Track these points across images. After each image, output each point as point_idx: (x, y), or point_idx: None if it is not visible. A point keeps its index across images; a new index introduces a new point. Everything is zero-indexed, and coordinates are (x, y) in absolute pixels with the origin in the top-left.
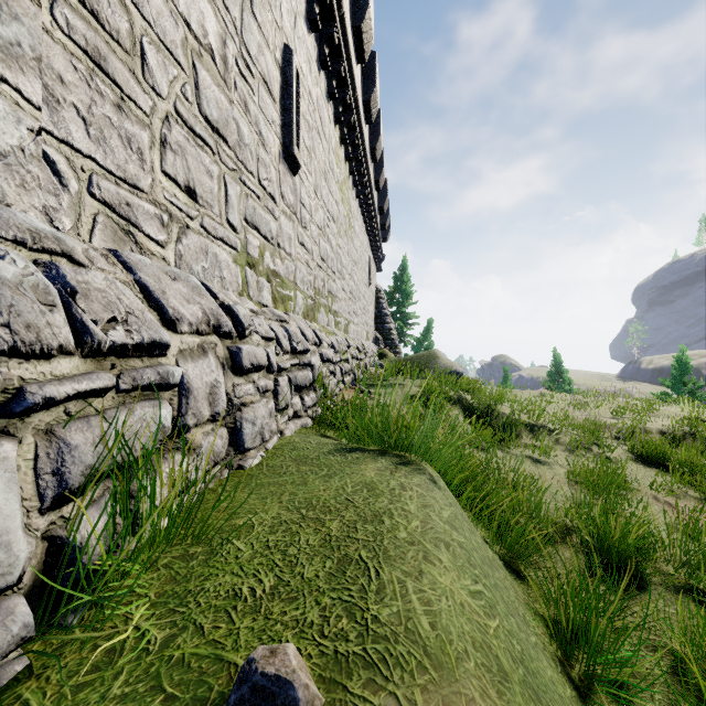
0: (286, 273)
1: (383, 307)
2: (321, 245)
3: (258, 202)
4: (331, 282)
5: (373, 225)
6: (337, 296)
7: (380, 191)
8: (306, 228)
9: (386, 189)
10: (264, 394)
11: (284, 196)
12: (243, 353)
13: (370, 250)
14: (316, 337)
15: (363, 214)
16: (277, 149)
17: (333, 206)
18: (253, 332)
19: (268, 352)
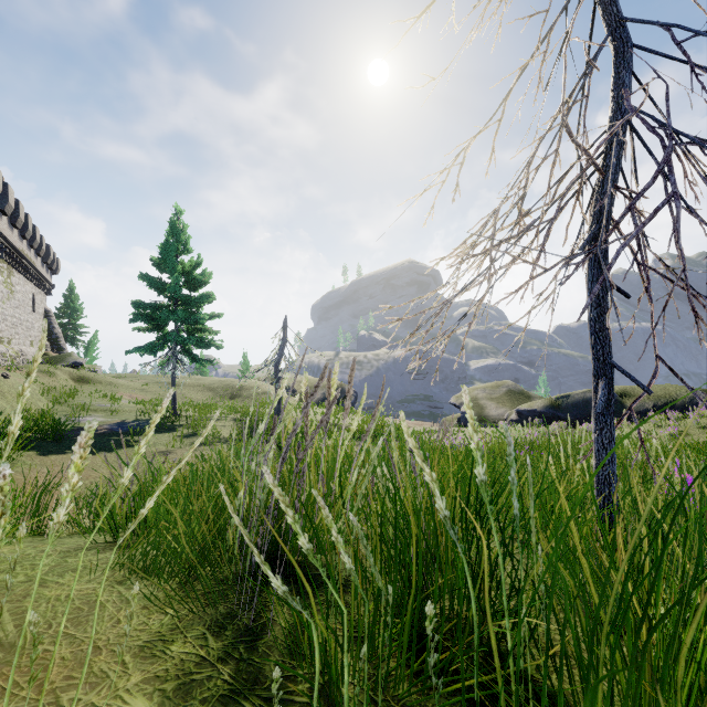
0: None
1: (52, 322)
2: None
3: None
4: None
5: (37, 275)
6: (2, 330)
7: (44, 252)
8: None
9: (50, 251)
10: None
11: None
12: None
13: (36, 288)
14: None
15: (25, 277)
16: None
17: None
18: None
19: None
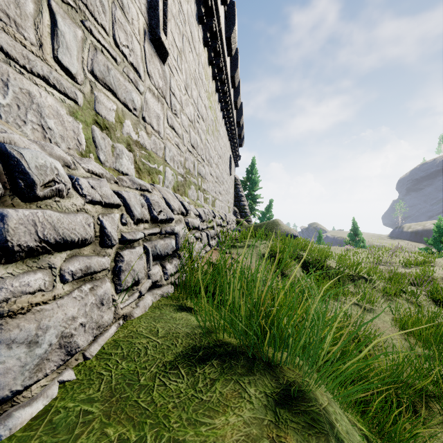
0: (153, 147)
1: (239, 190)
2: (191, 135)
3: (114, 64)
4: (200, 167)
5: (233, 133)
6: (205, 178)
7: (237, 111)
8: (176, 115)
9: (242, 109)
10: (90, 276)
11: (150, 76)
12: (8, 223)
13: (230, 151)
14: (183, 207)
15: (226, 124)
16: (142, 26)
17: (202, 108)
18: (67, 193)
19: (102, 221)
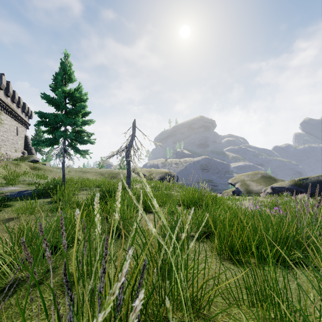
0: None
1: (28, 141)
2: None
3: None
4: None
5: (19, 117)
6: None
7: (23, 106)
8: None
9: (25, 106)
10: None
11: None
12: None
13: (19, 124)
14: None
15: (11, 117)
16: None
17: None
18: None
19: None
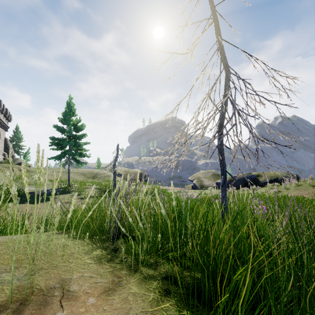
0: None
1: (8, 144)
2: None
3: None
4: None
5: (1, 122)
6: None
7: (4, 111)
8: None
9: (7, 111)
10: None
11: None
12: None
13: (0, 128)
14: None
15: None
16: None
17: None
18: None
19: None
